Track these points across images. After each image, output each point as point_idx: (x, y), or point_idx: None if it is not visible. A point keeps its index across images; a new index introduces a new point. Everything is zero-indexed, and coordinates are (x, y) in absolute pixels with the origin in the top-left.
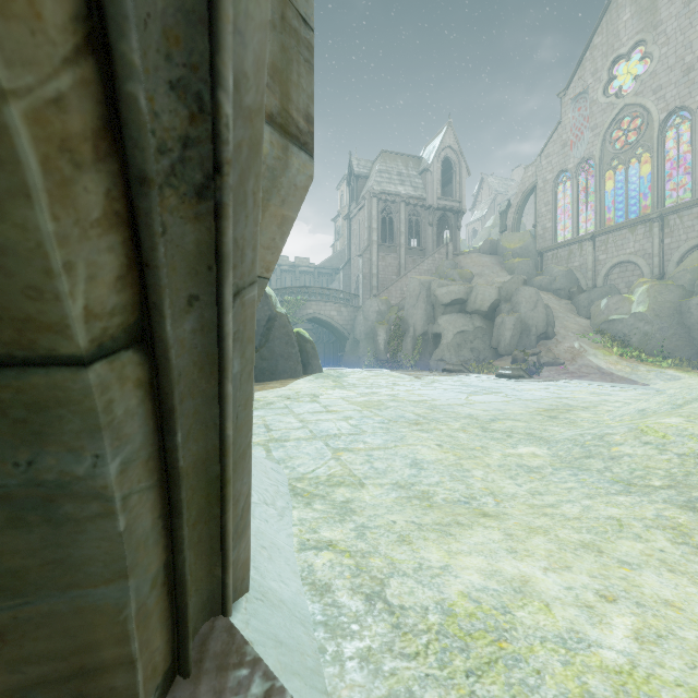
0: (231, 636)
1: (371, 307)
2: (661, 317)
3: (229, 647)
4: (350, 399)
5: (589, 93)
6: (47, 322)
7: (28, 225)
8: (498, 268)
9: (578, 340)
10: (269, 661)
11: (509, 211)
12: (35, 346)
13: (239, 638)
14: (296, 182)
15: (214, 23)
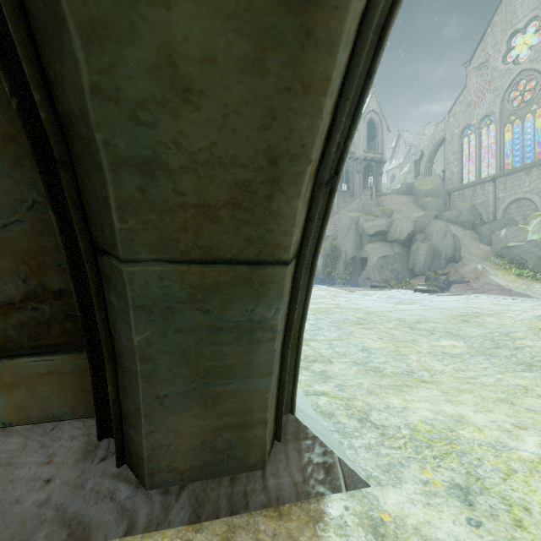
0: (298, 424)
1: None
2: None
3: (298, 429)
4: None
5: (490, 62)
6: (283, 245)
7: (294, 206)
8: (413, 206)
9: (481, 263)
10: (321, 439)
11: (422, 159)
12: (275, 256)
13: (302, 425)
14: None
15: (356, 116)
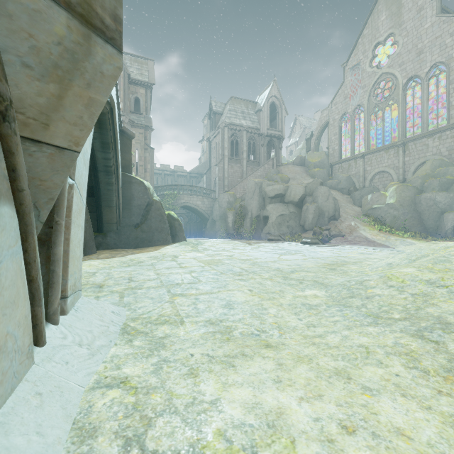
0: None
1: (223, 198)
2: (403, 206)
3: None
4: (199, 259)
5: (361, 65)
6: None
7: None
8: (305, 175)
9: (354, 221)
10: None
11: (312, 138)
12: None
13: None
14: (102, 70)
15: None
